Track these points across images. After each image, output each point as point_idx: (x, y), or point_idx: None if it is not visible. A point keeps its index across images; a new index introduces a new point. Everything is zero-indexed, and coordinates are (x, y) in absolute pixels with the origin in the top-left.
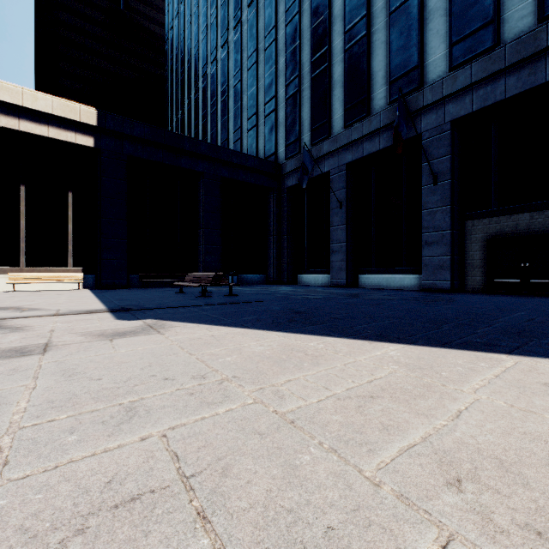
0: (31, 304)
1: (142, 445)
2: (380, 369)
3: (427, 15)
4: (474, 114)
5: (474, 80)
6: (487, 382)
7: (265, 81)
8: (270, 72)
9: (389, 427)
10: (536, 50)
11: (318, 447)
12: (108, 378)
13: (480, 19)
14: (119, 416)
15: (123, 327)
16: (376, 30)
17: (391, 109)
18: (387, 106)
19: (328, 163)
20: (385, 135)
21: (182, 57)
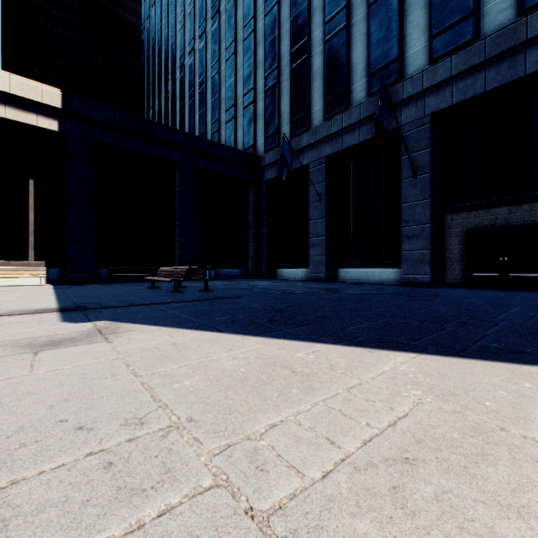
0: None
1: None
2: (399, 397)
3: (407, 7)
4: (454, 107)
5: (454, 72)
6: None
7: (244, 73)
8: (249, 63)
9: None
10: (516, 43)
11: None
12: None
13: (460, 11)
14: None
15: (63, 332)
16: (356, 22)
17: (371, 101)
18: (367, 99)
19: (307, 156)
20: (365, 127)
21: (159, 47)
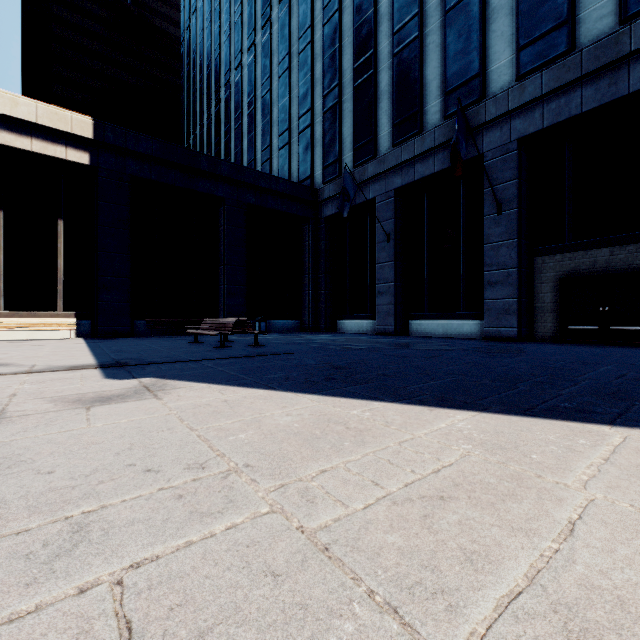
0: (1, 357)
1: (77, 605)
2: (448, 450)
3: (490, 13)
4: (545, 131)
5: (545, 90)
6: (596, 469)
7: (299, 91)
8: (305, 80)
9: (475, 556)
10: (618, 55)
11: (367, 602)
12: (63, 471)
13: (552, 19)
14: (58, 542)
15: (110, 389)
16: (430, 31)
17: (448, 124)
18: (443, 121)
19: (373, 188)
20: (441, 155)
21: (200, 62)
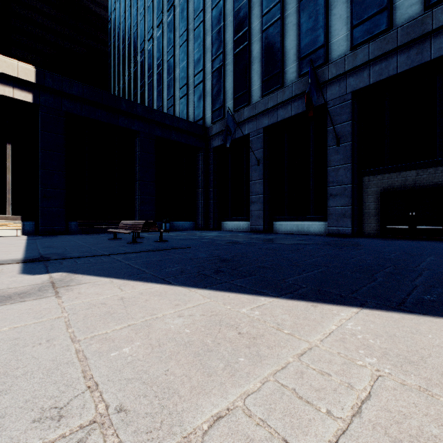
0: None
1: None
2: (354, 367)
3: (332, 2)
4: (371, 86)
5: (371, 57)
6: None
7: (194, 57)
8: (199, 49)
9: None
10: (423, 32)
11: None
12: None
13: (376, 6)
14: None
15: (17, 285)
16: (288, 14)
17: (301, 81)
18: (298, 79)
19: (248, 127)
20: (296, 103)
21: (123, 35)
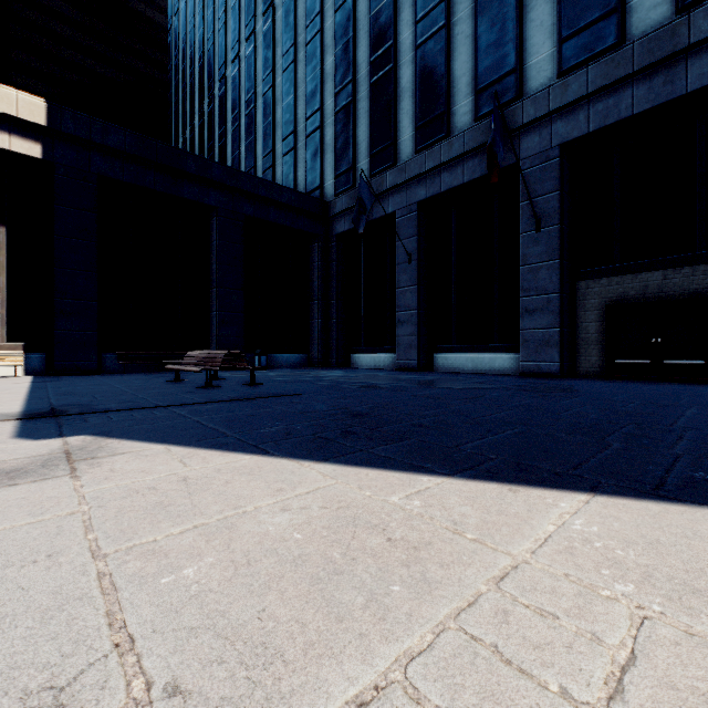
0: None
1: None
2: (598, 602)
3: None
4: (591, 136)
5: (592, 89)
6: None
7: (306, 88)
8: (314, 75)
9: None
10: (675, 49)
11: None
12: None
13: (600, 6)
14: None
15: (6, 458)
16: (458, 20)
17: (479, 127)
18: (473, 124)
19: (393, 201)
20: (471, 163)
21: (191, 54)
